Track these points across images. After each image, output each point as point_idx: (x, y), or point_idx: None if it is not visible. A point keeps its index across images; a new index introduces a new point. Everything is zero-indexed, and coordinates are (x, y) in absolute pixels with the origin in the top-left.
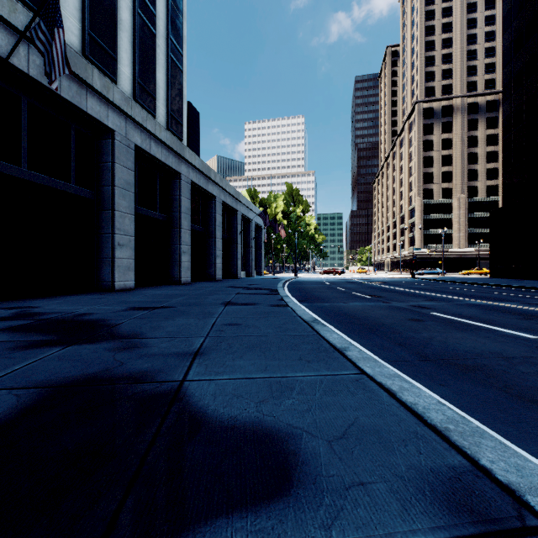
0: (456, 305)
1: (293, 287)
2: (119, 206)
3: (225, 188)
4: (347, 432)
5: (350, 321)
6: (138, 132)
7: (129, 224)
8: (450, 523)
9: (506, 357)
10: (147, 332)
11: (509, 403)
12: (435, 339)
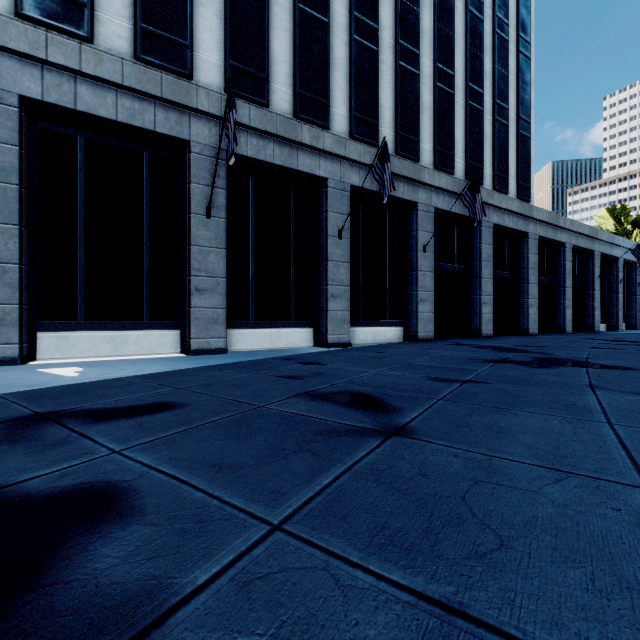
0: None
1: None
2: (484, 274)
3: (577, 231)
4: None
5: None
6: (495, 213)
7: (490, 287)
8: None
9: None
10: (549, 352)
11: None
12: None
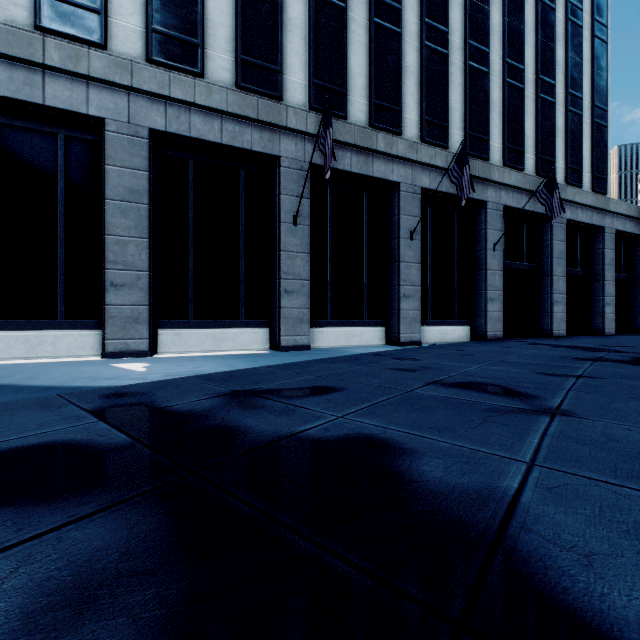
0: None
1: None
2: (555, 272)
3: None
4: None
5: None
6: (567, 208)
7: (562, 285)
8: None
9: None
10: None
11: None
12: None
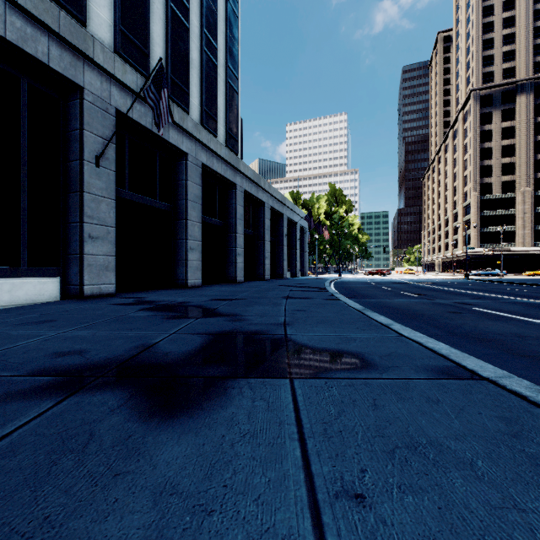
0: (501, 303)
1: (339, 287)
2: (191, 216)
3: (273, 194)
4: (390, 354)
5: (395, 312)
6: (204, 152)
7: (198, 231)
8: (437, 376)
9: (522, 336)
10: (241, 313)
11: (504, 356)
12: (466, 324)
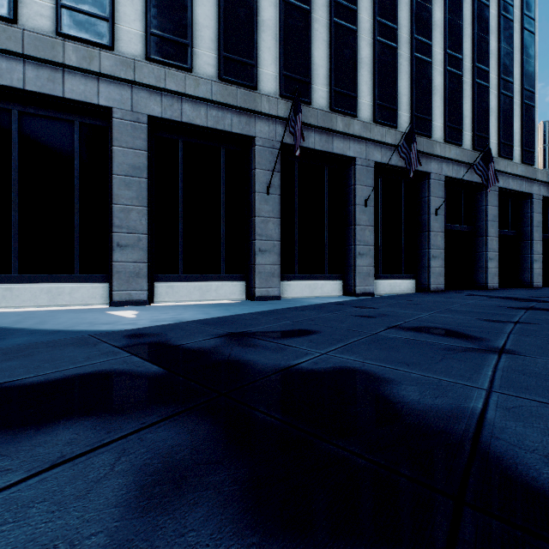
0: None
1: None
2: (489, 233)
3: None
4: None
5: None
6: (500, 177)
7: (495, 244)
8: None
9: None
10: None
11: None
12: None
